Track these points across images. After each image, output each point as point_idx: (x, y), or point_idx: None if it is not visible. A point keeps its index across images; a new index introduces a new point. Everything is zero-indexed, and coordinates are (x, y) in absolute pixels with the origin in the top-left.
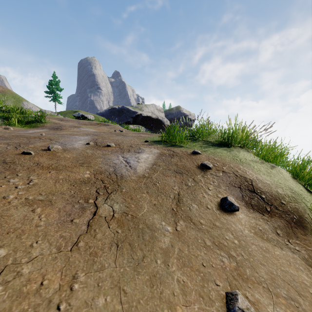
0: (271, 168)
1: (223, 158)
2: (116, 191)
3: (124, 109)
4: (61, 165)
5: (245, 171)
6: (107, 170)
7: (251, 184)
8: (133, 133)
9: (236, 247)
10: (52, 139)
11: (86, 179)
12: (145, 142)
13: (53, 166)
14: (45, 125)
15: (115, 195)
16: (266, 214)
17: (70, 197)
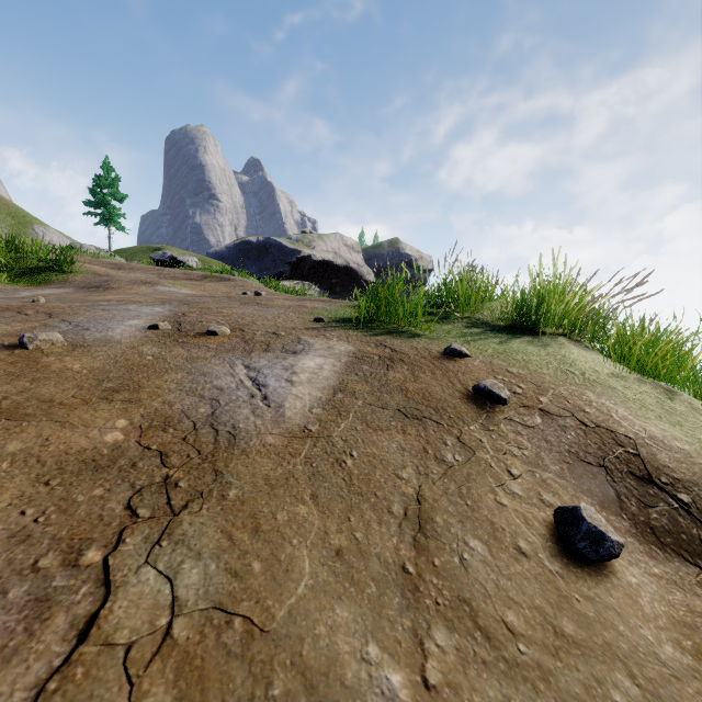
0: (669, 399)
1: (533, 370)
2: (204, 498)
3: (270, 244)
4: (36, 399)
5: (607, 411)
6: (191, 413)
7: (635, 454)
8: (287, 300)
9: None
10: (56, 313)
11: (106, 450)
12: (314, 321)
13: (6, 405)
14: (69, 278)
15: (195, 519)
16: None
17: (10, 543)
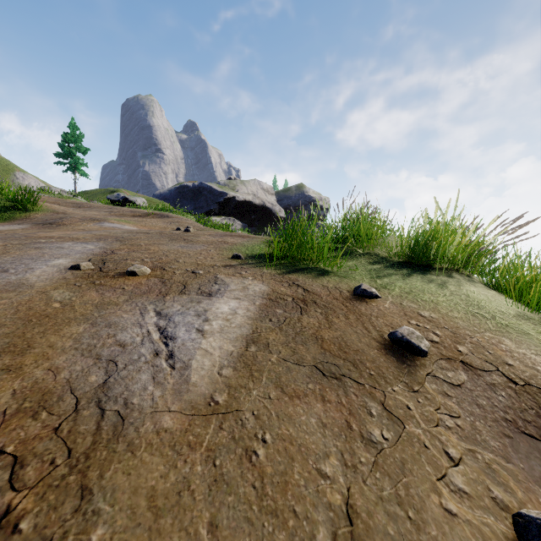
0: None
1: (444, 313)
2: None
3: (203, 188)
4: None
5: (531, 364)
6: (77, 384)
7: None
8: (211, 235)
9: None
10: None
11: None
12: (232, 258)
13: None
14: (31, 215)
15: None
16: None
17: None
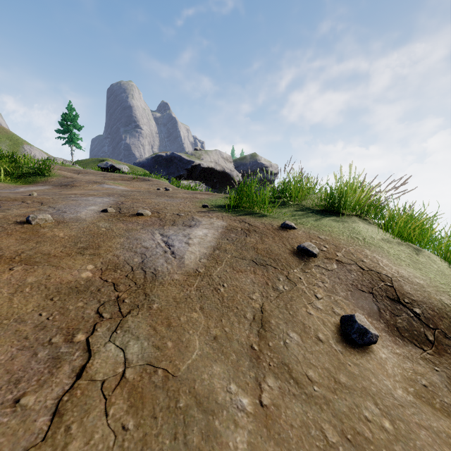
0: (416, 254)
1: (334, 236)
2: (140, 308)
3: (174, 157)
4: (40, 253)
5: (376, 261)
6: (129, 261)
7: (391, 286)
8: (185, 193)
9: (391, 443)
10: (45, 202)
11: (83, 282)
12: (202, 207)
13: (24, 256)
14: (48, 179)
15: (135, 319)
16: (428, 347)
17: (35, 330)
